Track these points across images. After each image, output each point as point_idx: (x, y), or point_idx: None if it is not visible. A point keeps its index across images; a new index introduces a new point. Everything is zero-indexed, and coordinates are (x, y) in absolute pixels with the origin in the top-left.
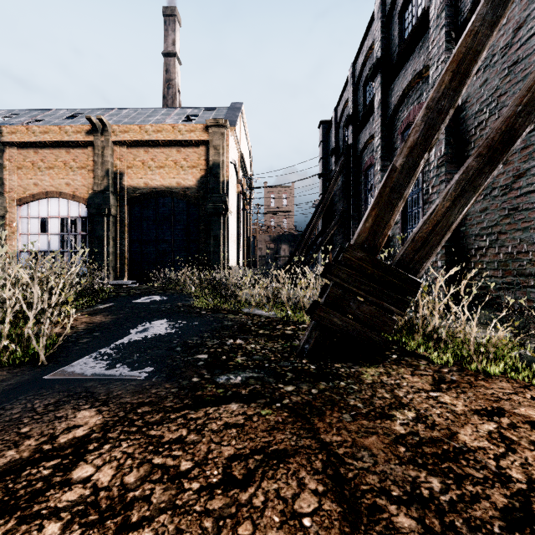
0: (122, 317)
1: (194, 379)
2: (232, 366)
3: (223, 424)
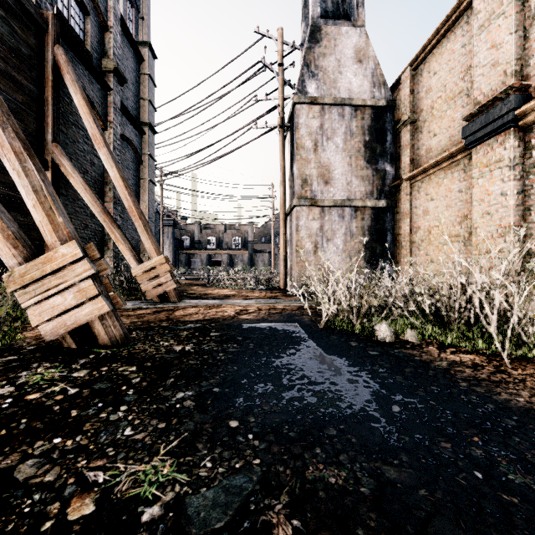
0: (534, 420)
1: (214, 324)
2: (192, 329)
3: (198, 317)
